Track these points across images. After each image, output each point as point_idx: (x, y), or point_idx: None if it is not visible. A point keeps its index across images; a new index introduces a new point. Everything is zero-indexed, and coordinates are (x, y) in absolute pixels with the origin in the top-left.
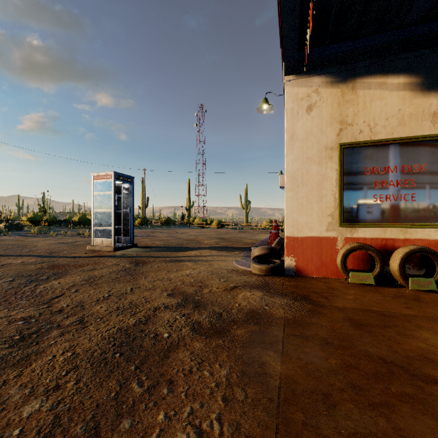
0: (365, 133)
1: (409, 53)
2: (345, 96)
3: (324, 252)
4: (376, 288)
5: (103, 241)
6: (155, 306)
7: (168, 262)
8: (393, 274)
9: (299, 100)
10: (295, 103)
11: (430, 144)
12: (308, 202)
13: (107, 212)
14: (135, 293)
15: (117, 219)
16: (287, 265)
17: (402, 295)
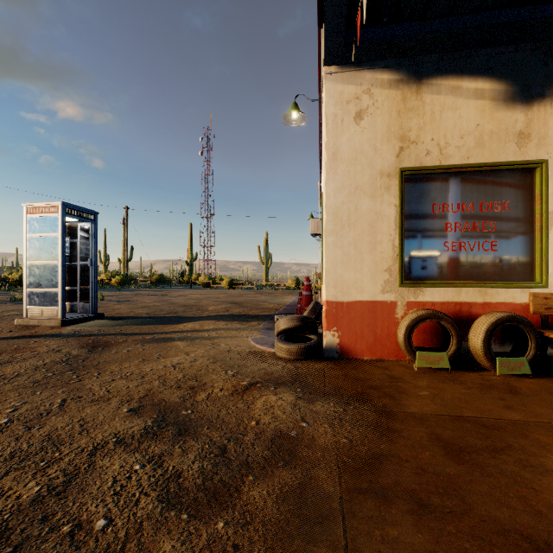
0: (433, 155)
1: (489, 49)
2: (408, 101)
3: (379, 322)
4: (453, 374)
5: (44, 311)
6: (97, 441)
7: (148, 343)
8: (474, 353)
9: (344, 103)
10: (338, 107)
11: (514, 175)
12: (357, 252)
13: (51, 265)
14: (65, 412)
15: (70, 276)
16: (327, 343)
17: (491, 385)
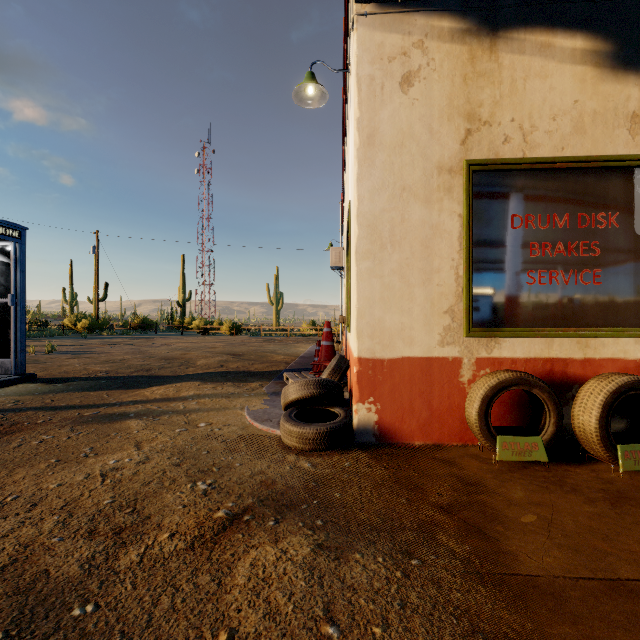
0: (514, 142)
1: None
2: (478, 62)
3: (437, 390)
4: (553, 471)
5: None
6: None
7: (83, 424)
8: (583, 438)
9: (385, 61)
10: (377, 66)
11: (624, 176)
12: (404, 284)
13: None
14: None
15: None
16: (359, 421)
17: (621, 493)
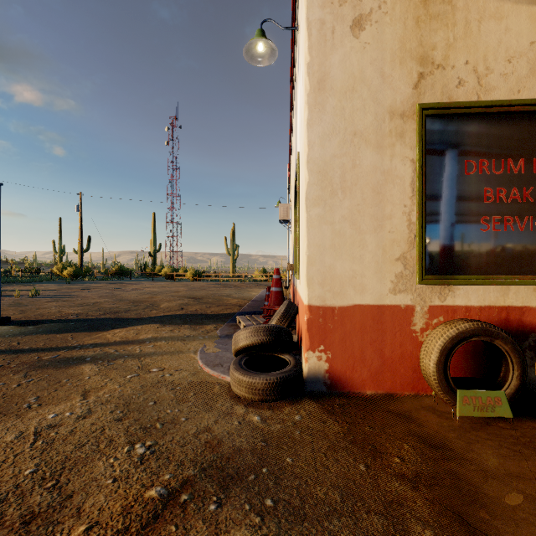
0: (468, 85)
1: None
2: (431, 4)
3: (388, 338)
4: (520, 429)
5: None
6: None
7: (38, 368)
8: None
9: (336, 5)
10: (327, 10)
11: None
12: (355, 231)
13: None
14: None
15: None
16: (310, 369)
17: None
